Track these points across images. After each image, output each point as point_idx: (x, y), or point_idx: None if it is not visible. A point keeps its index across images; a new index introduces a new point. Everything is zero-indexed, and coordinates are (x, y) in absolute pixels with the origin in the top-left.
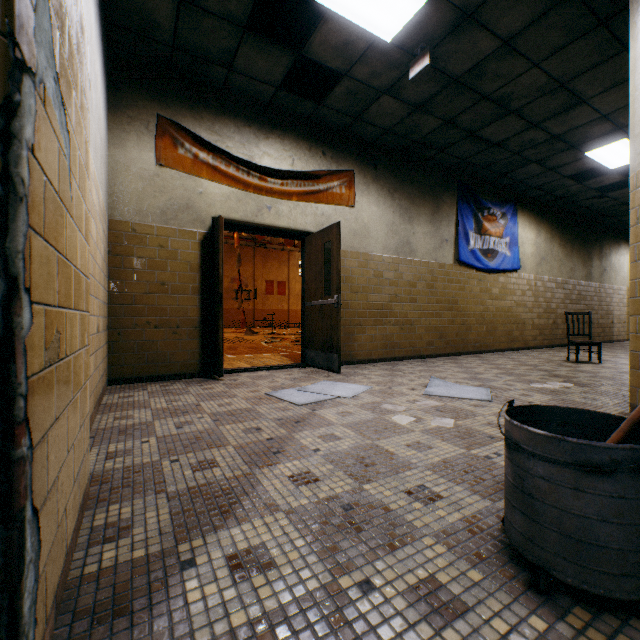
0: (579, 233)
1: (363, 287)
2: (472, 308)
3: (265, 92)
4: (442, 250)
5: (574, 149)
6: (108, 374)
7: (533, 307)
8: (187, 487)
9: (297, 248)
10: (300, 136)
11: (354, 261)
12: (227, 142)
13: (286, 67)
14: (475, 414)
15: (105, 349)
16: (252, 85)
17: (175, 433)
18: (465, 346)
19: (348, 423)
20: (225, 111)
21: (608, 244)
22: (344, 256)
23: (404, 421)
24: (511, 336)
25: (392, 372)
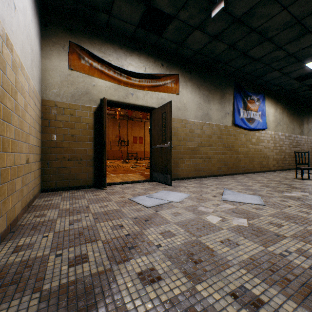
0: (297, 110)
1: (183, 138)
2: (241, 149)
3: (130, 29)
4: (226, 118)
5: (300, 62)
6: (41, 186)
7: (273, 149)
8: (59, 284)
9: (148, 120)
10: (149, 55)
11: (178, 124)
12: (109, 57)
13: (141, 13)
14: (258, 215)
15: (37, 172)
16: (122, 25)
17: (67, 229)
18: (238, 170)
19: (178, 221)
20: (107, 40)
21: (311, 116)
22: (173, 121)
23: (214, 220)
24: (262, 164)
25: (200, 185)
